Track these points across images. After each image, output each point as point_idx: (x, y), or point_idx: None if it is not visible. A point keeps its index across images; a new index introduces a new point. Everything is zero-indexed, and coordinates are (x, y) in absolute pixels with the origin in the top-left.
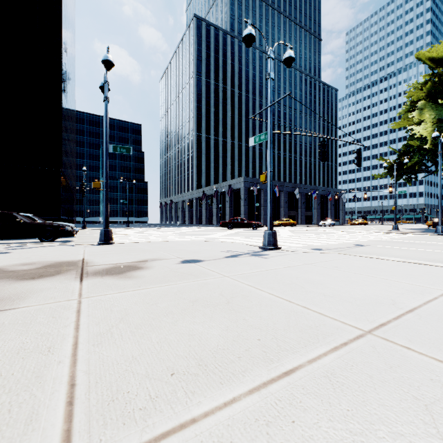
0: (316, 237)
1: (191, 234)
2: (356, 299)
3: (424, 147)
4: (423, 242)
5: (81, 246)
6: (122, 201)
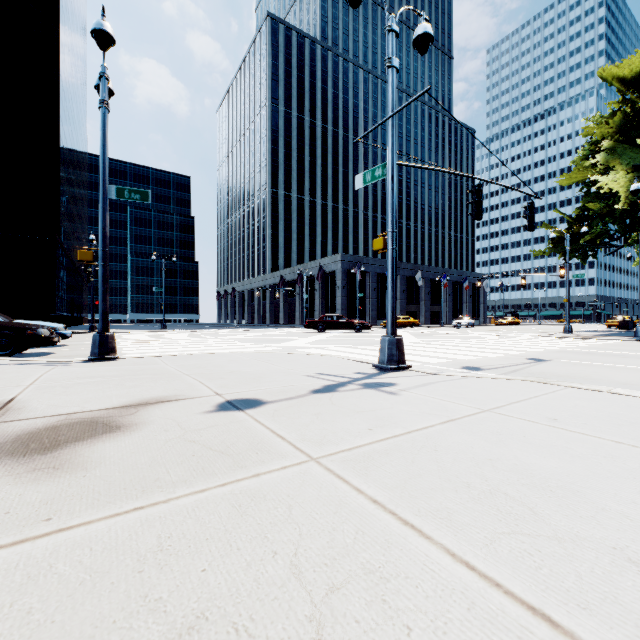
0: (458, 345)
1: (259, 341)
2: None
3: (610, 210)
4: (633, 354)
5: (49, 366)
6: (154, 288)
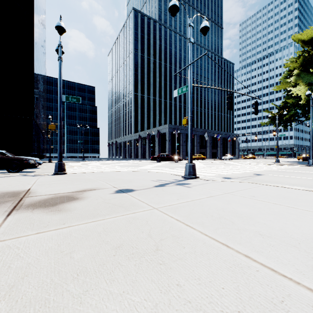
0: (223, 168)
1: (129, 166)
2: (299, 241)
3: (297, 103)
4: (304, 172)
5: (37, 176)
6: (79, 141)
